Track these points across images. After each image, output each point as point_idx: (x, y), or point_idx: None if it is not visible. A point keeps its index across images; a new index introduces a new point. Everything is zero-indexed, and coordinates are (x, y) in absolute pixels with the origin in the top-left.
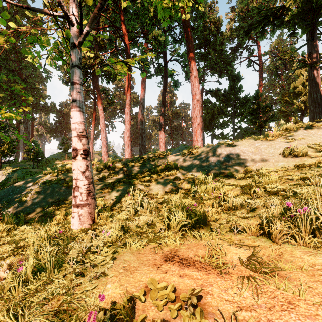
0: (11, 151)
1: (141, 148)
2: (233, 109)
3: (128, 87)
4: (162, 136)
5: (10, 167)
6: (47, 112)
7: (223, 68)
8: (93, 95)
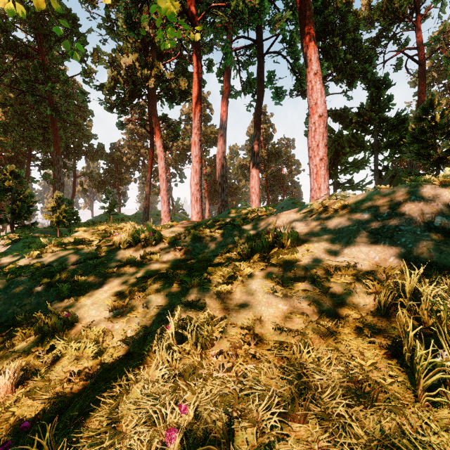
0: (27, 210)
1: (220, 205)
2: (375, 137)
3: (195, 98)
4: (255, 183)
5: (15, 235)
6: (94, 158)
7: (357, 69)
8: (150, 127)
